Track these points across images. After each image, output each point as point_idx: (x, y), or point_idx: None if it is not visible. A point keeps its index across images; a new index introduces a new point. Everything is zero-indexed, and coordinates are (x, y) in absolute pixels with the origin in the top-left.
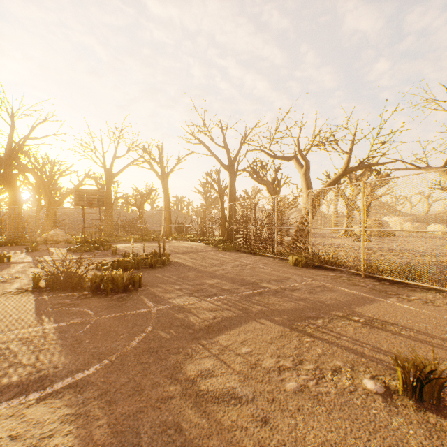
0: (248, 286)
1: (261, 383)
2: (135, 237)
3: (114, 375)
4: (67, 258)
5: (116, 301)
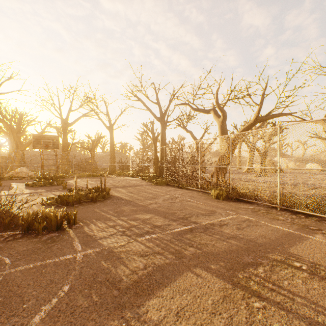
0: (179, 221)
1: None
2: (86, 173)
3: None
4: (21, 193)
5: (44, 243)
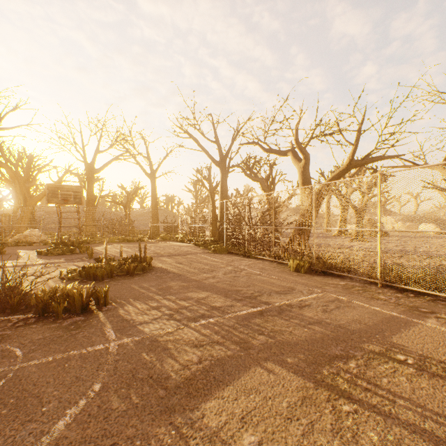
0: (245, 301)
1: None
2: (120, 237)
3: None
4: (32, 263)
5: (66, 330)
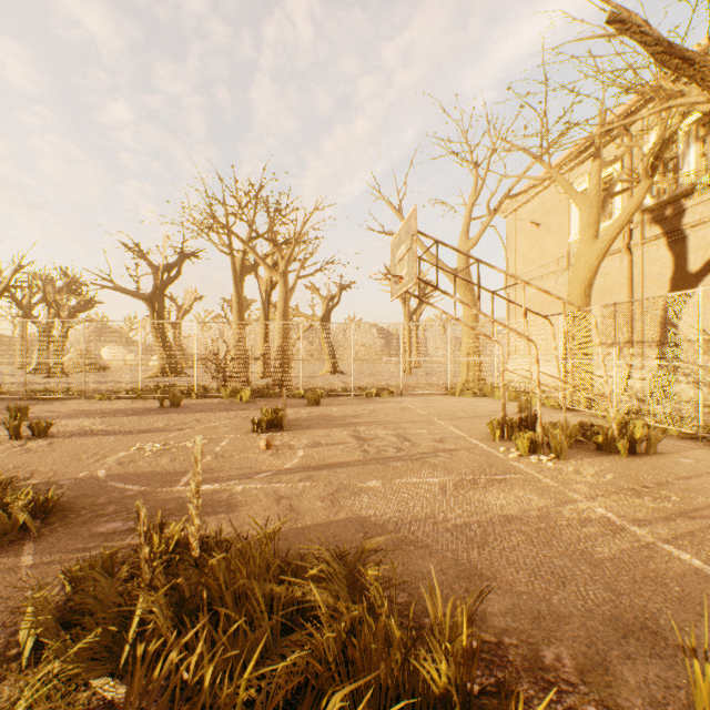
0: None
1: None
2: None
3: None
4: None
5: None
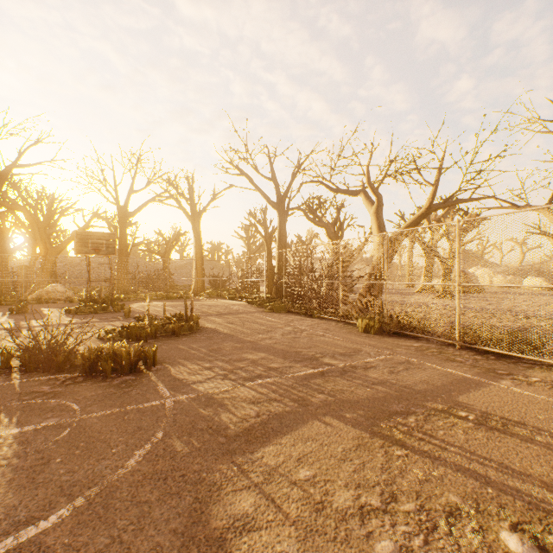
0: (305, 362)
1: (334, 544)
2: (158, 293)
3: (89, 530)
4: (62, 323)
5: (117, 388)
